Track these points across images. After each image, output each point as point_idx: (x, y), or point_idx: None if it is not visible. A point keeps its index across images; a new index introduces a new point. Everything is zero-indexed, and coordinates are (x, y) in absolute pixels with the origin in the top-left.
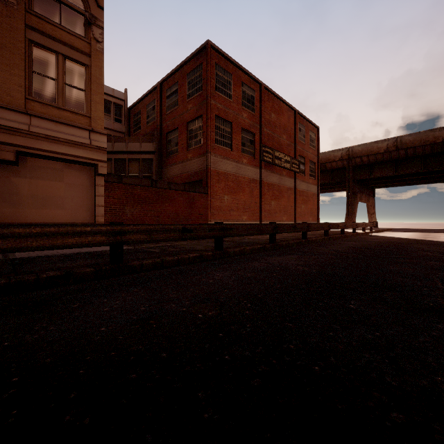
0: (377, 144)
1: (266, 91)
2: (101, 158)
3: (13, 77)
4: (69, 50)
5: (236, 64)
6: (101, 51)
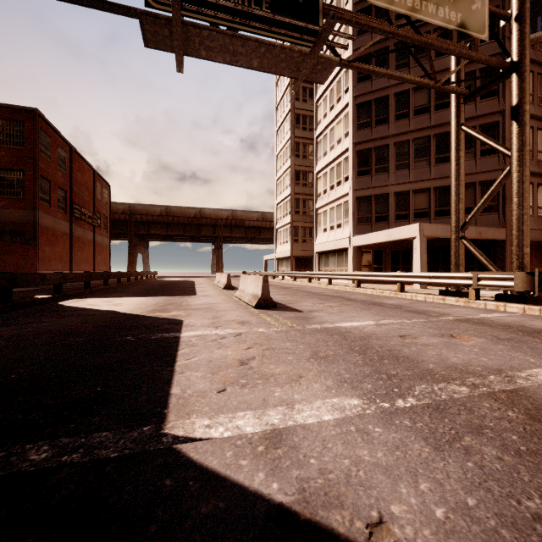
0: (154, 208)
1: (74, 153)
2: None
3: None
4: None
5: (56, 130)
6: None
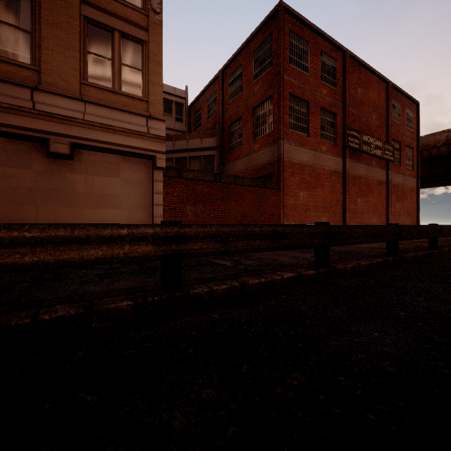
0: None
1: (350, 61)
2: (159, 149)
3: (68, 60)
4: (125, 26)
5: (314, 28)
6: (159, 24)
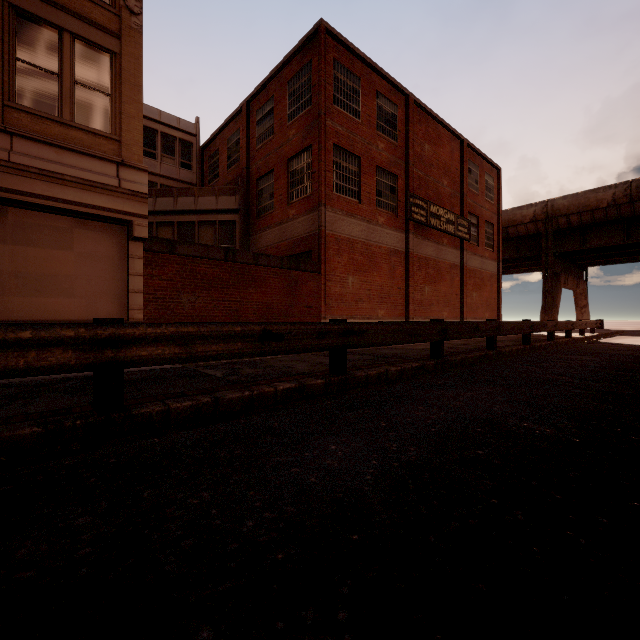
0: (596, 194)
1: (415, 108)
2: (138, 211)
3: None
4: (82, 26)
5: (368, 60)
6: (139, 30)
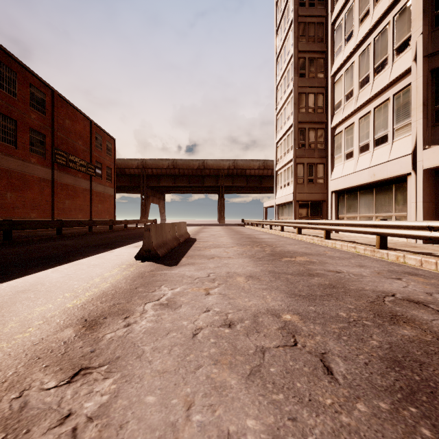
0: (162, 161)
1: (59, 98)
2: None
3: None
4: None
5: (23, 65)
6: None
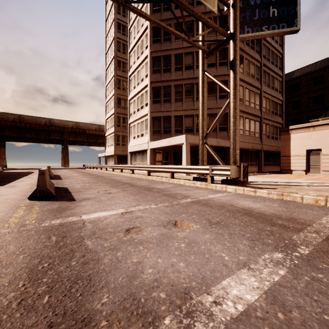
0: (7, 115)
1: None
2: None
3: None
4: None
5: None
6: None
